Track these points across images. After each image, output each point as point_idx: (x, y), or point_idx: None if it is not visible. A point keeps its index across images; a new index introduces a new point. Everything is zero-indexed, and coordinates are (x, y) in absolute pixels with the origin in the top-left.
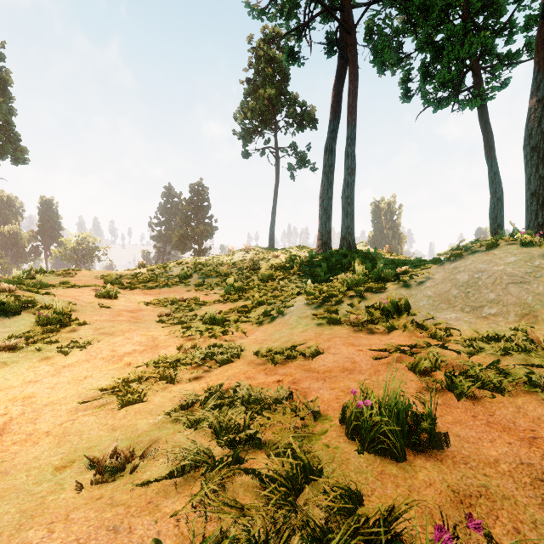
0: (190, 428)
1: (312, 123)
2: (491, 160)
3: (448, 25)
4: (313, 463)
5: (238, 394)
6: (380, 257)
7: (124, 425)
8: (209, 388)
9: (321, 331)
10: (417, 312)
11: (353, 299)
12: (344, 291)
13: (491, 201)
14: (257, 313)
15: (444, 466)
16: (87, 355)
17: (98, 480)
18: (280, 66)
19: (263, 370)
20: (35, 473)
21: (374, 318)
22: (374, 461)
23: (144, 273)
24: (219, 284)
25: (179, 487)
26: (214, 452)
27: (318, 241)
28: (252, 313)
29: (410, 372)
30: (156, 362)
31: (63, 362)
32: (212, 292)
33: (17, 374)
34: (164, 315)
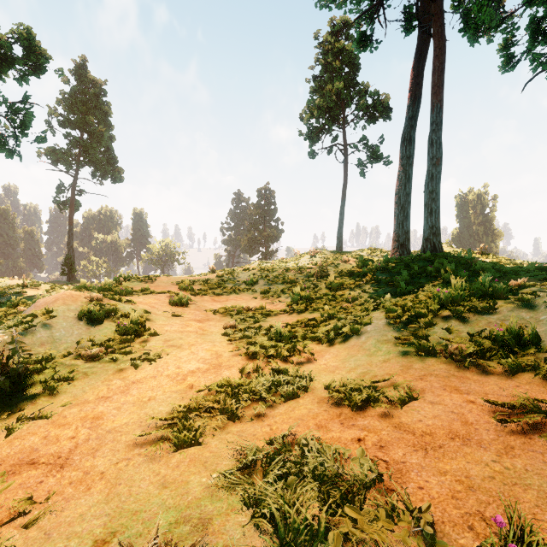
0: (247, 509)
1: (385, 113)
2: None
3: None
4: None
5: (307, 456)
6: (478, 264)
7: (175, 480)
8: (272, 439)
9: (409, 364)
10: None
11: (449, 321)
12: (436, 310)
13: None
14: (326, 329)
15: None
16: (155, 371)
17: None
18: (348, 57)
19: (338, 415)
20: (73, 545)
21: (483, 350)
22: None
23: (213, 279)
24: (285, 291)
25: None
26: None
27: (393, 243)
28: (321, 329)
29: None
30: (218, 388)
31: (133, 377)
32: (277, 300)
33: (94, 387)
34: (229, 327)
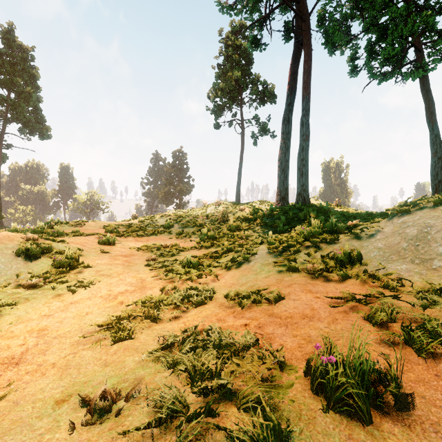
0: (169, 369)
1: (271, 98)
2: (432, 124)
3: (392, 8)
4: (280, 420)
5: (210, 337)
6: (332, 211)
7: (114, 361)
8: (186, 329)
9: (282, 278)
10: (369, 262)
11: (309, 249)
12: (301, 242)
13: (432, 160)
14: (226, 259)
15: (414, 433)
16: (90, 294)
17: (87, 422)
18: (245, 53)
19: (232, 313)
20: (39, 406)
21: (329, 266)
22: (340, 422)
23: (136, 223)
24: (195, 233)
25: (156, 440)
26: (189, 400)
27: (277, 197)
28: (222, 259)
29: (367, 322)
30: (143, 302)
31: (70, 299)
32: (189, 240)
33: (35, 308)
34: (151, 260)
